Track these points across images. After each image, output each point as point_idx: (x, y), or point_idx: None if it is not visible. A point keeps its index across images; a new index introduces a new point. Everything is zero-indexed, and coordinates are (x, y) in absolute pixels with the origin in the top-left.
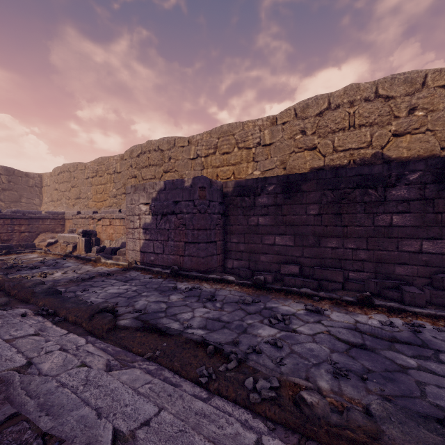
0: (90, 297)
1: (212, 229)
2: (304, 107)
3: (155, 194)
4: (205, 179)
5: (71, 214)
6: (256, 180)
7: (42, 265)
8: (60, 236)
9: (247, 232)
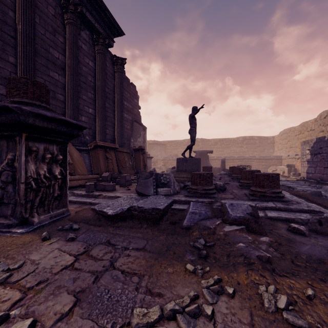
0: None
1: None
2: None
3: (312, 144)
4: None
5: (285, 156)
6: None
7: None
8: (278, 167)
9: None
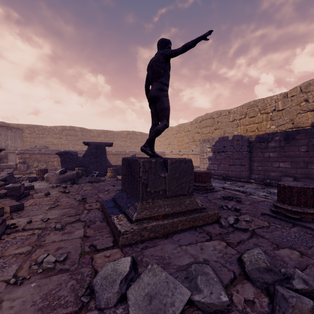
0: None
1: (243, 159)
2: (306, 85)
3: (214, 143)
4: (239, 136)
5: (168, 152)
6: (268, 134)
7: None
8: None
9: (263, 161)
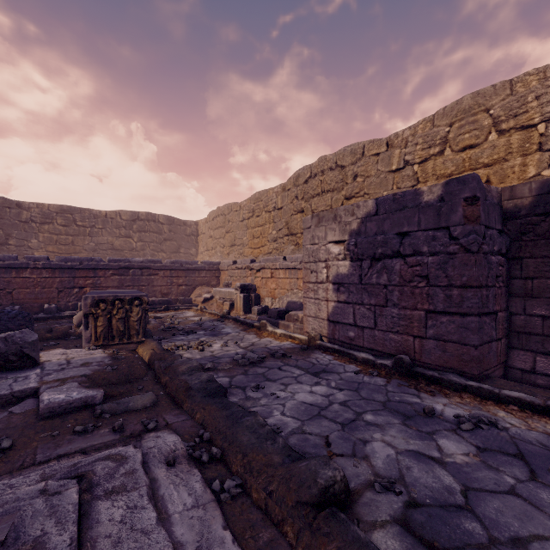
0: (270, 408)
1: (489, 287)
2: None
3: (356, 224)
4: (477, 181)
5: (227, 264)
6: None
7: (198, 328)
8: (216, 291)
9: None
